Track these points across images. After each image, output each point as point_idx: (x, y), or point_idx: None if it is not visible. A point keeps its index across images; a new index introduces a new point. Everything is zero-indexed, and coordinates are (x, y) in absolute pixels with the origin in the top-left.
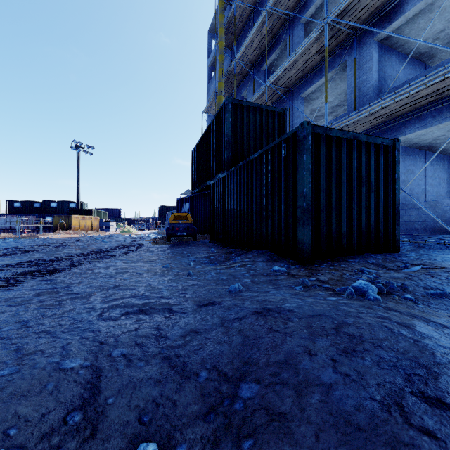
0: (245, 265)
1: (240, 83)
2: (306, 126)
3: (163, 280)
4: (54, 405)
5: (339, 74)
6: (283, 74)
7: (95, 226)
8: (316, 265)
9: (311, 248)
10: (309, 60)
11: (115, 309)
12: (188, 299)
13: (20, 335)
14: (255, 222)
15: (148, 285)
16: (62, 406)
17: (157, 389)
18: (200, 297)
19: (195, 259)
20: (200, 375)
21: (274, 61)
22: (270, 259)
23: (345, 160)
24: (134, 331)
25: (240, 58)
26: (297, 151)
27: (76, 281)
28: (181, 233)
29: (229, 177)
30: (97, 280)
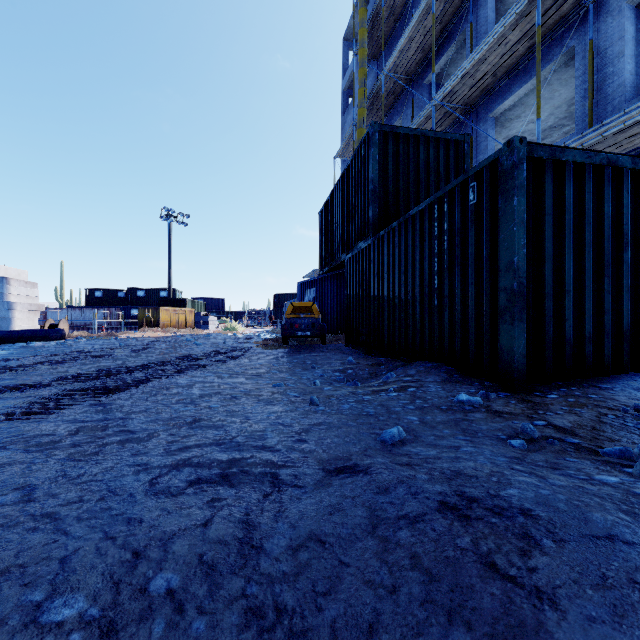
0: (404, 388)
1: (391, 108)
2: (517, 145)
3: (270, 412)
4: None
5: (559, 72)
6: (461, 82)
7: (191, 322)
8: (538, 393)
9: (527, 362)
10: (506, 54)
11: (181, 470)
12: (309, 454)
13: (7, 519)
14: (420, 316)
15: (245, 421)
16: None
17: None
18: (329, 452)
19: (324, 373)
20: None
21: (445, 68)
22: (448, 378)
23: (591, 204)
24: (202, 527)
25: (392, 69)
26: (498, 192)
27: (140, 408)
28: (302, 333)
29: (376, 246)
30: (169, 408)
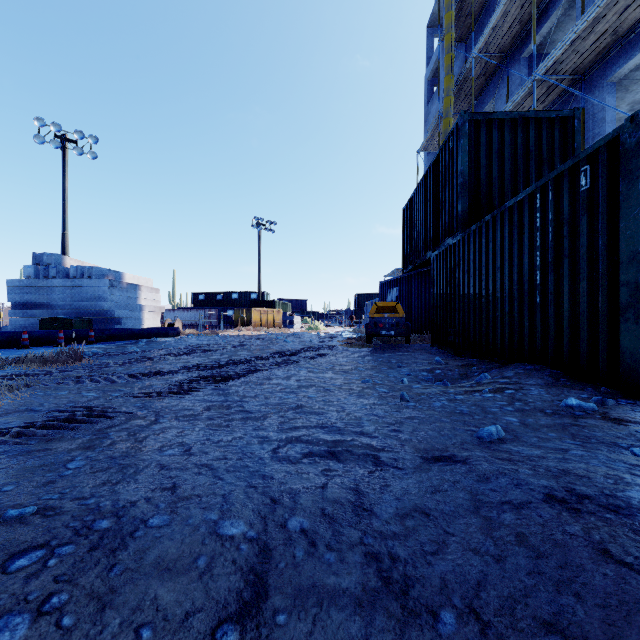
0: (501, 390)
1: (482, 90)
2: None
3: (363, 404)
4: (202, 600)
5: None
6: (570, 50)
7: (278, 322)
8: None
9: None
10: (631, 6)
11: (295, 445)
12: (405, 442)
13: (180, 464)
14: (518, 315)
15: (341, 410)
16: (212, 605)
17: (357, 620)
18: (424, 443)
19: (410, 372)
20: (441, 617)
21: (548, 35)
22: (553, 381)
23: None
24: (320, 489)
25: (483, 49)
26: (618, 174)
27: (251, 394)
28: (386, 332)
29: (466, 242)
30: (275, 395)
